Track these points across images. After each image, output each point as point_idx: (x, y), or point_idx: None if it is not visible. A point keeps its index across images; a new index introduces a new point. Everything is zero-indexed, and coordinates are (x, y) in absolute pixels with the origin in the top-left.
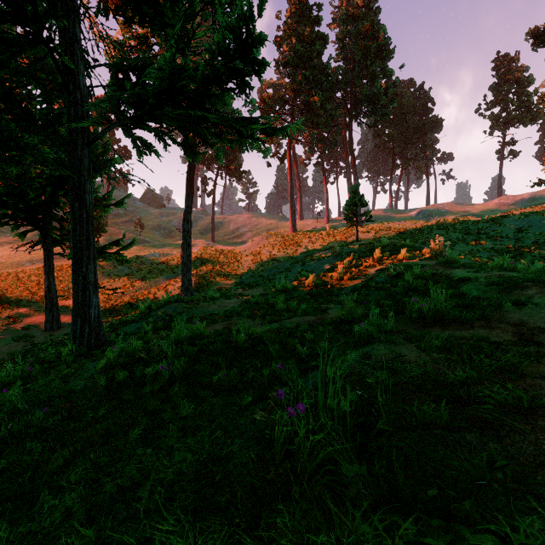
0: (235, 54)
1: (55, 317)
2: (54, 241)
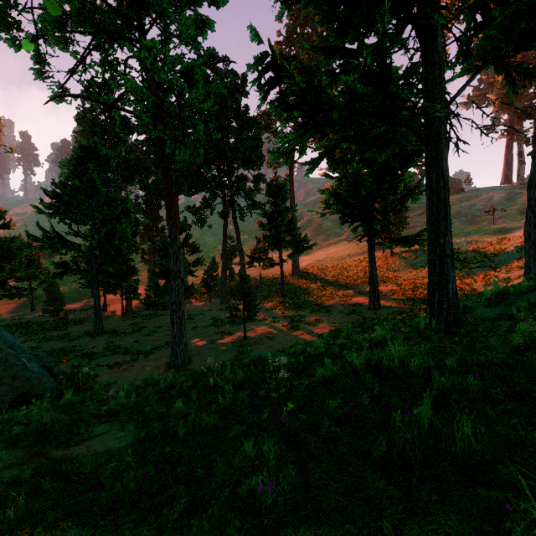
0: None
1: (376, 298)
2: (375, 233)
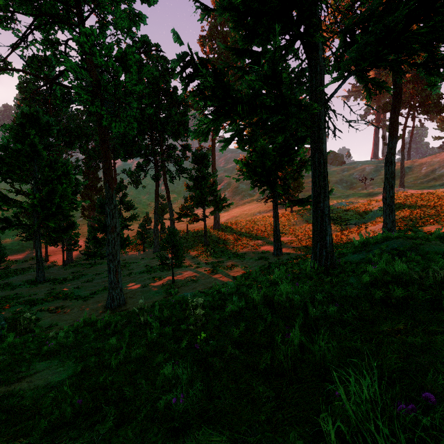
0: None
1: (279, 247)
2: (278, 195)
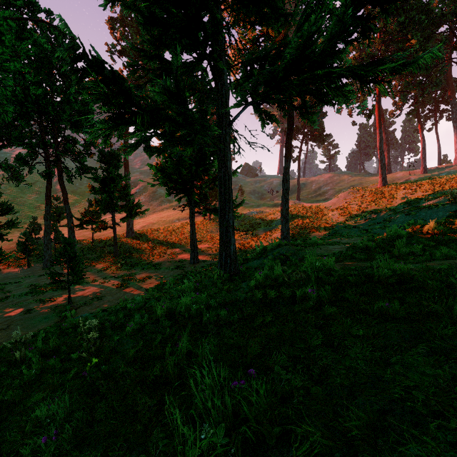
0: (365, 0)
1: (196, 255)
2: (195, 203)
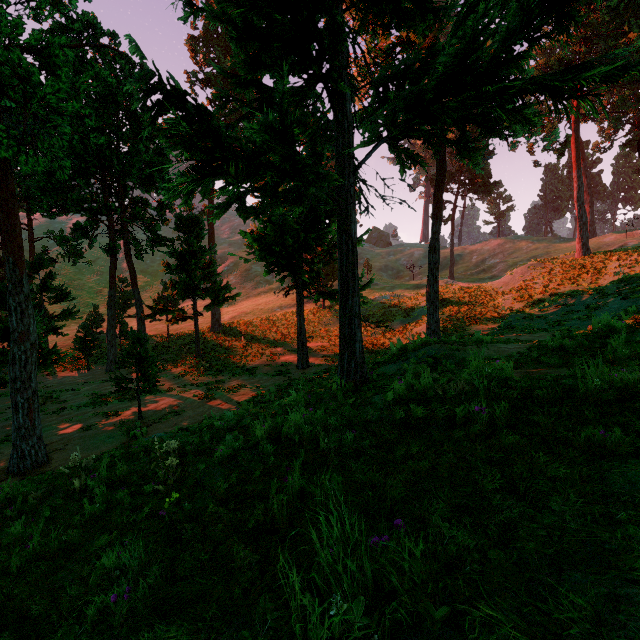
0: None
1: (305, 356)
2: (303, 285)
